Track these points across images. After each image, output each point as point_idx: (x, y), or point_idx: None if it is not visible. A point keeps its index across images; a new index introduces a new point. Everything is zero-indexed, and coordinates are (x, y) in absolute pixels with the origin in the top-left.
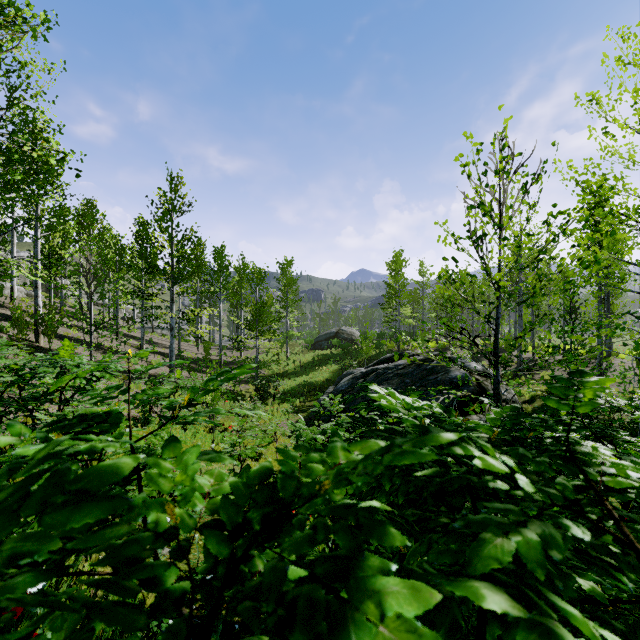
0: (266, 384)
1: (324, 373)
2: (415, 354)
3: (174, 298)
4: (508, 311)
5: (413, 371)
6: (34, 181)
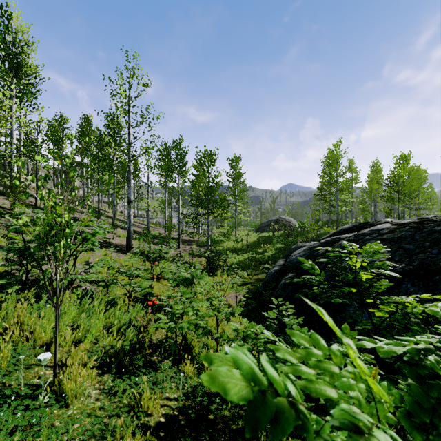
0: (215, 256)
1: (268, 250)
2: (389, 221)
3: (131, 173)
4: (437, 201)
5: (412, 234)
6: (5, 61)
